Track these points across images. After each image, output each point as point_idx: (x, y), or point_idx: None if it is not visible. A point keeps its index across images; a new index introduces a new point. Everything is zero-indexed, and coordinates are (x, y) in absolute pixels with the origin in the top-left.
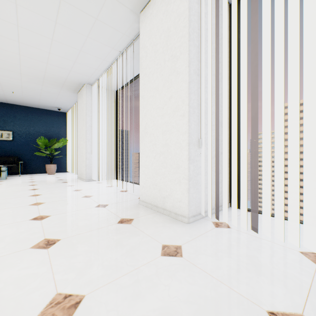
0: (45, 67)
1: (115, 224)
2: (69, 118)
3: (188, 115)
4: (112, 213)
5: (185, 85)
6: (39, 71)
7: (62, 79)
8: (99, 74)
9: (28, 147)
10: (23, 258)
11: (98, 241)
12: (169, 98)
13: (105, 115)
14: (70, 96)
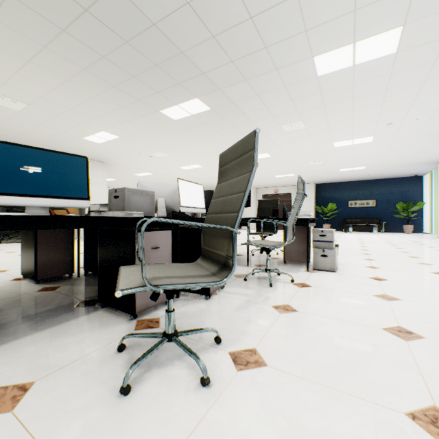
0: (411, 160)
1: None
2: (425, 181)
3: None
4: None
5: None
6: (406, 162)
7: (423, 161)
8: None
9: (386, 211)
10: (423, 247)
11: None
12: None
13: None
14: (428, 166)
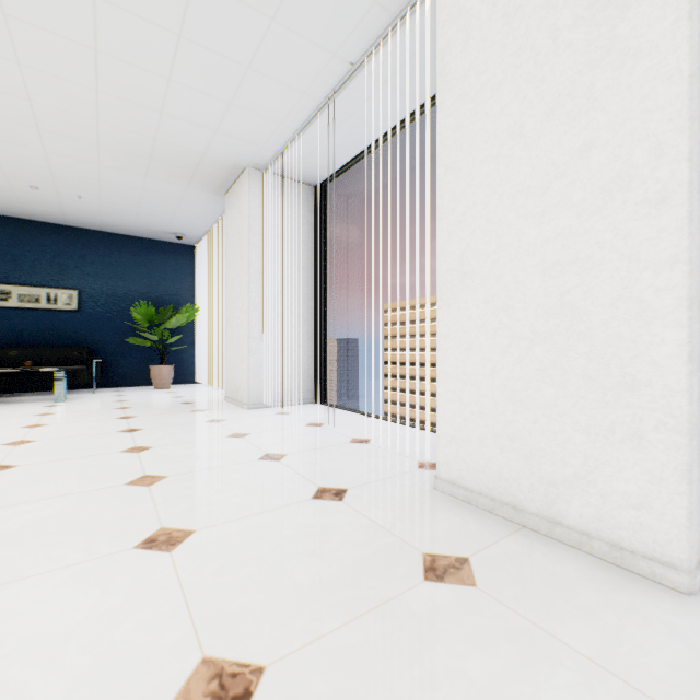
0: (155, 125)
1: (422, 584)
2: (200, 259)
3: (689, 195)
4: (378, 527)
5: (671, 88)
6: (140, 138)
7: (193, 156)
8: (286, 138)
9: (111, 326)
10: None
11: (419, 695)
12: (579, 151)
13: (294, 245)
14: (207, 203)
